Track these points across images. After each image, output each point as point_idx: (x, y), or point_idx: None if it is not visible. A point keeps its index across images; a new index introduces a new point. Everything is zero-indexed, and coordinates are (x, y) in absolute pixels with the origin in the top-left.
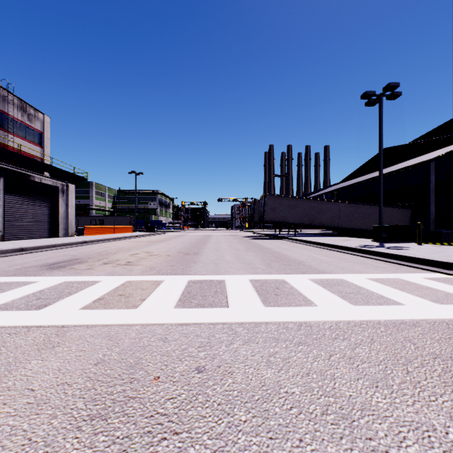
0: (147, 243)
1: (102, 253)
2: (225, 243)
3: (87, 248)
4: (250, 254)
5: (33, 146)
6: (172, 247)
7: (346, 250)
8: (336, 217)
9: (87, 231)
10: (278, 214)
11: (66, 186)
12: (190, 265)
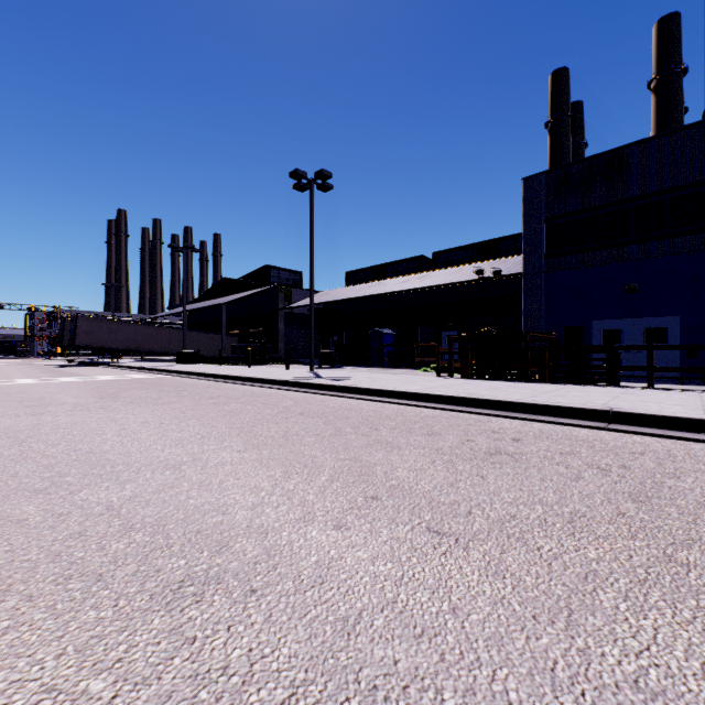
0: None
1: None
2: (14, 370)
3: None
4: (43, 374)
5: None
6: None
7: (136, 369)
8: (167, 343)
9: None
10: (96, 339)
11: None
12: None
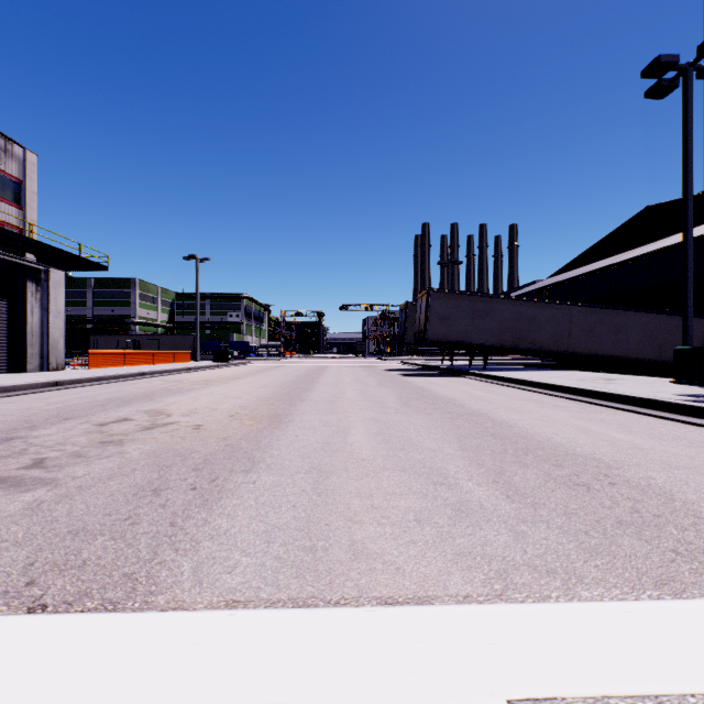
0: (192, 384)
1: (34, 418)
2: (352, 386)
3: (40, 398)
4: (418, 422)
5: (2, 205)
6: (233, 396)
7: (657, 410)
8: (564, 334)
9: (93, 359)
10: (453, 328)
11: (44, 273)
12: (225, 483)
